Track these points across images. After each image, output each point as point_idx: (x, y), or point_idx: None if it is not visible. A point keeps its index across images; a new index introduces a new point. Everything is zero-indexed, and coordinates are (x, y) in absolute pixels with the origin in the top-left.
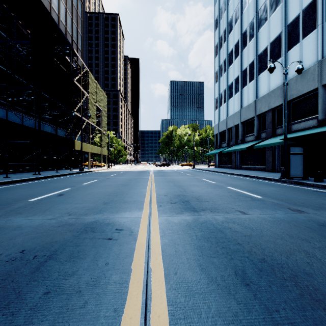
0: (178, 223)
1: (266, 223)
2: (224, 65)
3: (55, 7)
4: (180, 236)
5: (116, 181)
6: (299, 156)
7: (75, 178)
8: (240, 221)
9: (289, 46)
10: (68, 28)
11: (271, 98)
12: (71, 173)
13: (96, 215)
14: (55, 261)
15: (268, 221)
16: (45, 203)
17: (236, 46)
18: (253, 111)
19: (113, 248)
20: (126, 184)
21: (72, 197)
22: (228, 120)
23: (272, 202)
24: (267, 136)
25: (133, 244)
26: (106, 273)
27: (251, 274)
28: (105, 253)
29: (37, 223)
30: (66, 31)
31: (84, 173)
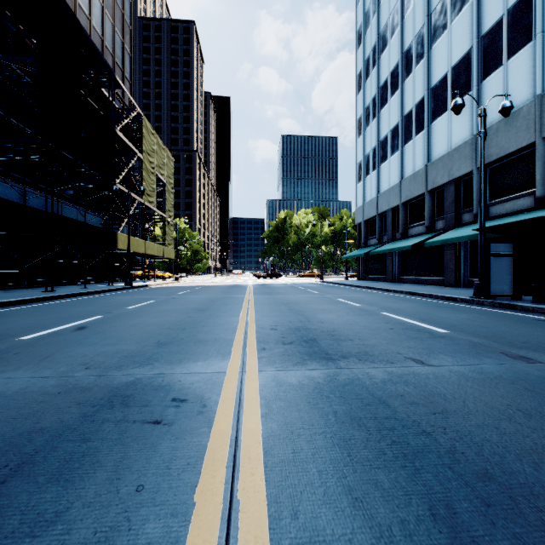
0: (298, 385)
1: (470, 385)
2: (373, 107)
3: (83, 3)
4: (303, 415)
5: (186, 302)
6: (506, 258)
7: (115, 298)
8: (418, 381)
9: (485, 72)
10: (107, 40)
11: (454, 161)
12: (109, 290)
13: (137, 369)
14: (25, 482)
15: (472, 381)
16: (46, 344)
17: (393, 74)
18: (423, 184)
19: (160, 446)
20: (204, 308)
21: (100, 333)
22: (380, 200)
23: (470, 342)
24: (446, 226)
25: (204, 436)
26: (134, 517)
27: (468, 515)
28: (140, 460)
29: (18, 387)
30: (103, 45)
31: (132, 290)
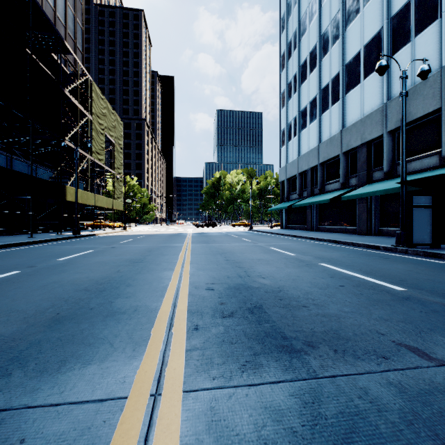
0: None
1: None
2: (294, 83)
3: None
4: None
5: (123, 252)
6: (426, 210)
7: (54, 248)
8: None
9: (394, 48)
10: (59, 12)
11: (366, 126)
12: (54, 239)
13: None
14: None
15: None
16: None
17: (311, 54)
18: (339, 147)
19: None
20: (138, 260)
21: None
22: (301, 161)
23: None
24: (359, 182)
25: None
26: None
27: None
28: None
29: None
30: (55, 16)
31: (78, 239)
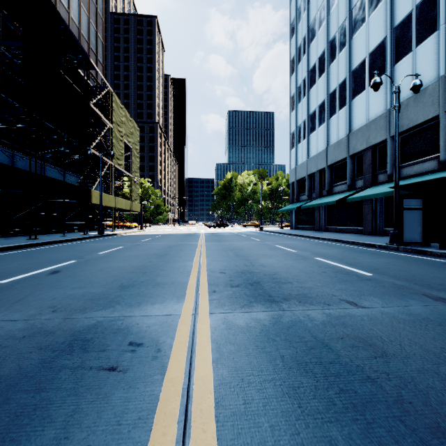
0: (246, 327)
1: (402, 327)
2: (303, 87)
3: None
4: (252, 360)
5: (148, 248)
6: (417, 211)
7: (89, 245)
8: (355, 323)
9: (397, 57)
10: (83, 30)
11: (371, 131)
12: (84, 238)
13: (100, 312)
14: None
15: (403, 322)
16: (21, 287)
17: (320, 59)
18: (345, 150)
19: (113, 397)
20: (163, 254)
21: (71, 277)
22: (310, 164)
23: (394, 284)
24: (364, 184)
25: (157, 384)
26: None
27: None
28: (91, 414)
29: None
30: (80, 34)
31: (104, 238)
